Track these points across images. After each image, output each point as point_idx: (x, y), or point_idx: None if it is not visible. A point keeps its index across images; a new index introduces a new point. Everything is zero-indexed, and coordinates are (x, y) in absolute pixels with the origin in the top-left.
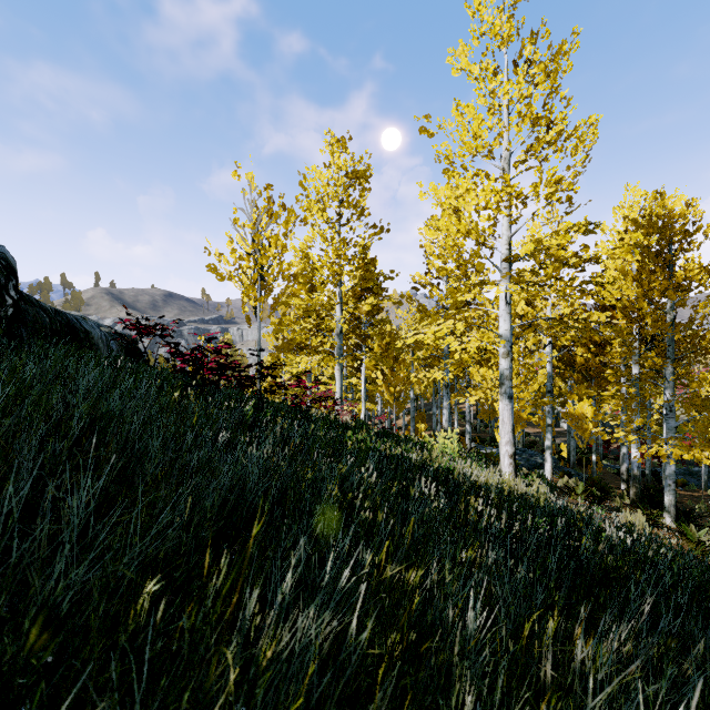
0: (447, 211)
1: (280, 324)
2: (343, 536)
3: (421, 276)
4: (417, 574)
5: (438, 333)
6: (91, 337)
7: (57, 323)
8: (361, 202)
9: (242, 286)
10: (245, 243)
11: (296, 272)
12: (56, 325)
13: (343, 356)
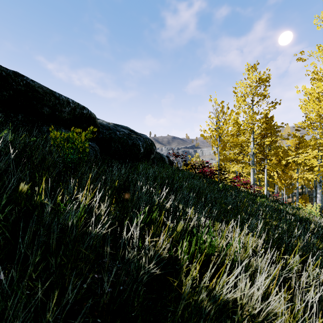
0: (312, 98)
1: (221, 149)
2: (256, 221)
3: (300, 124)
4: (275, 223)
5: (306, 157)
6: (165, 160)
7: (159, 156)
8: (264, 93)
9: (211, 140)
10: (213, 124)
11: (233, 132)
12: (159, 157)
13: (254, 165)
